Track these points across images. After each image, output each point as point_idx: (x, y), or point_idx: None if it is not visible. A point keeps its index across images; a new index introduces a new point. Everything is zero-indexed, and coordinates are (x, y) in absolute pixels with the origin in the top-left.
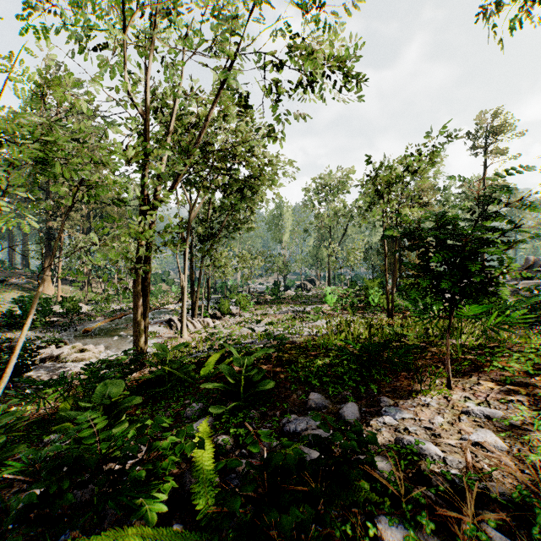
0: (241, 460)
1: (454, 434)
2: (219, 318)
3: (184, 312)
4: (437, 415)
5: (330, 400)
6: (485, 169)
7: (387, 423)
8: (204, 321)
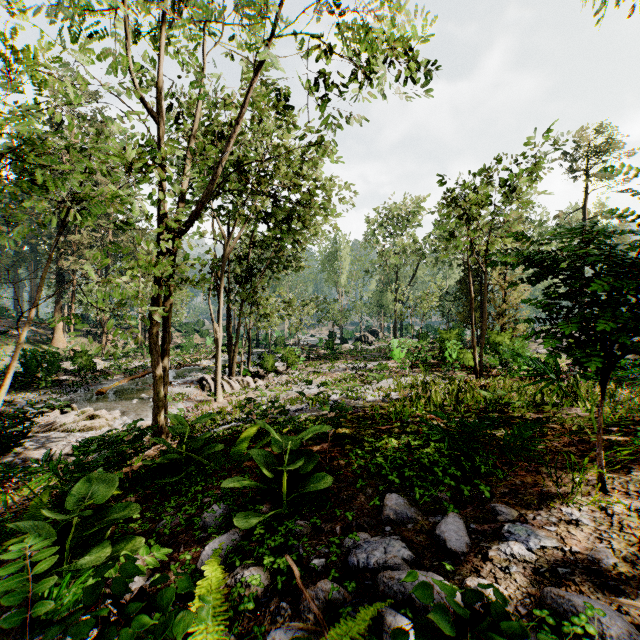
0: (277, 632)
1: None
2: (262, 376)
3: (219, 369)
4: (598, 543)
5: (417, 506)
6: (586, 196)
7: (517, 555)
8: (244, 381)
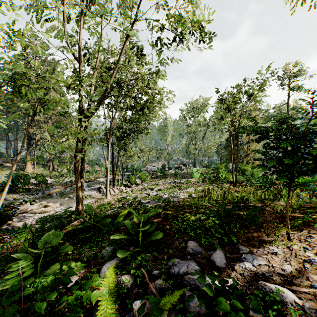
0: (137, 301)
1: (303, 281)
2: (129, 186)
3: (108, 183)
4: (285, 262)
5: (203, 247)
6: (288, 97)
7: (248, 268)
8: (120, 188)
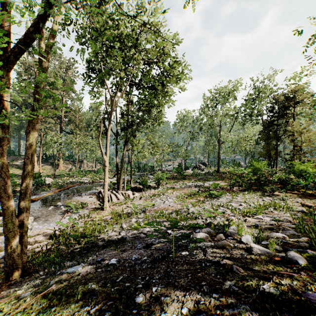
0: None
1: None
2: (138, 190)
3: (106, 187)
4: None
5: None
6: None
7: None
8: (126, 193)
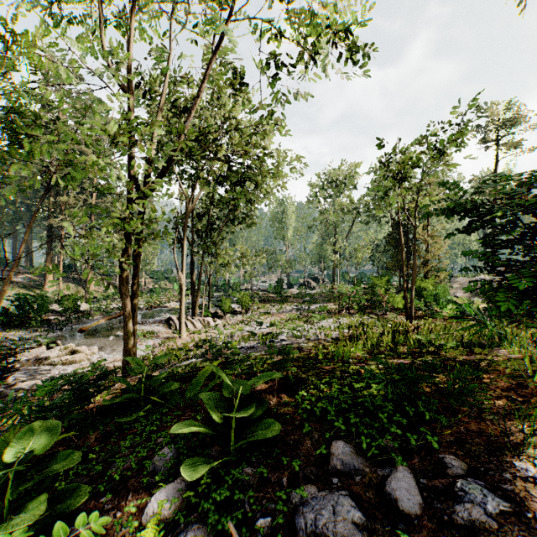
0: None
1: None
2: (220, 317)
3: (183, 311)
4: None
5: (364, 455)
6: (496, 163)
7: (476, 521)
8: (205, 320)
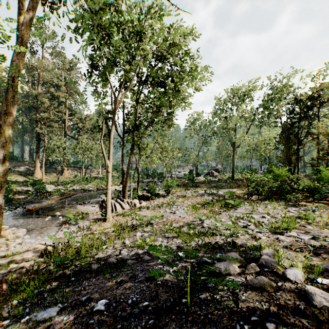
0: None
1: None
2: (146, 198)
3: (109, 195)
4: None
5: None
6: None
7: None
8: (132, 202)
